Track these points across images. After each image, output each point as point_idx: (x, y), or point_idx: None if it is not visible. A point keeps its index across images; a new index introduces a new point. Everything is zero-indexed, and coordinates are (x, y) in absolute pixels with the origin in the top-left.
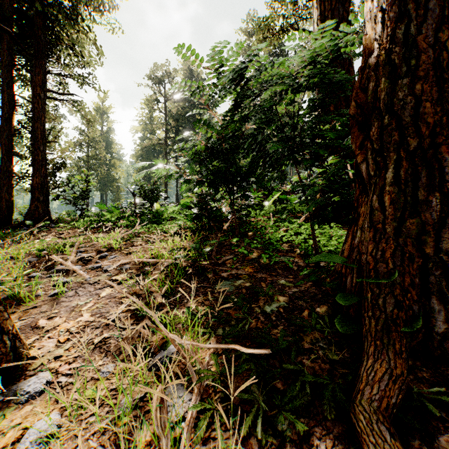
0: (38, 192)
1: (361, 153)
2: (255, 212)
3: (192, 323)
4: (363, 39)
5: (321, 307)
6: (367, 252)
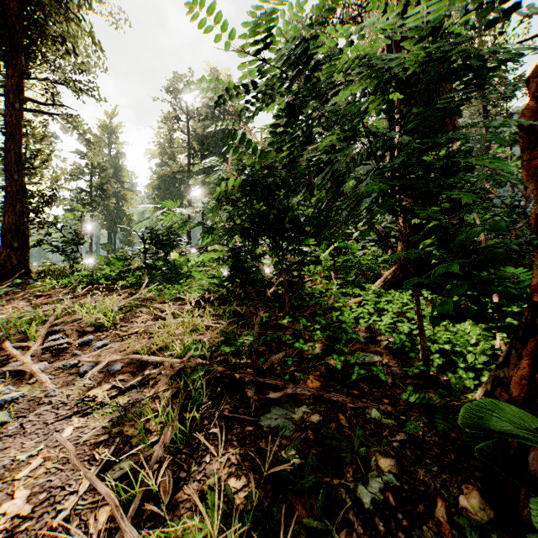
0: (11, 236)
1: None
2: (308, 267)
3: None
4: None
5: (467, 493)
6: None
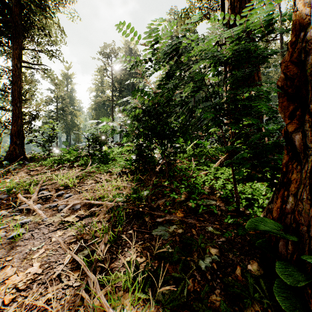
0: (15, 137)
1: (292, 122)
2: (179, 155)
3: (132, 287)
4: (293, 16)
5: (252, 264)
6: (308, 226)
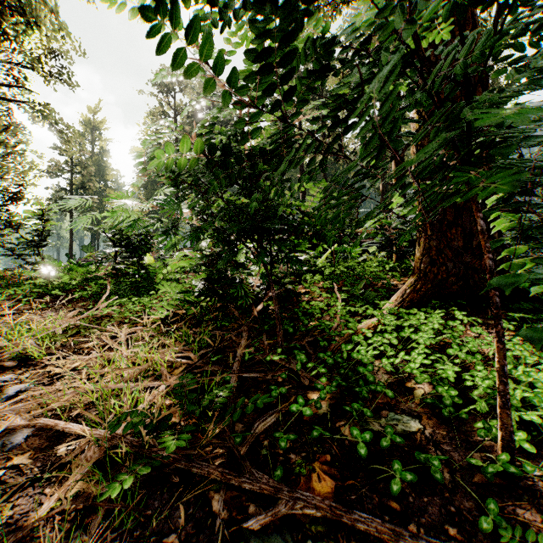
0: None
1: None
2: (304, 276)
3: None
4: None
5: None
6: None
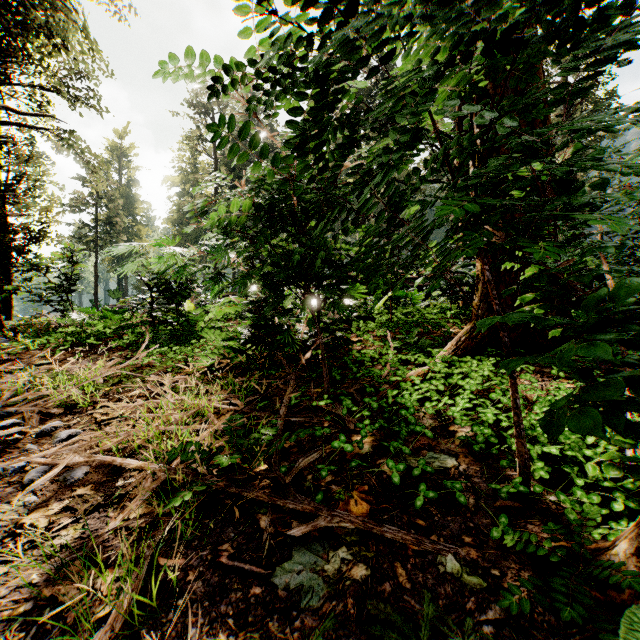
0: None
1: None
2: (357, 323)
3: None
4: None
5: None
6: None
